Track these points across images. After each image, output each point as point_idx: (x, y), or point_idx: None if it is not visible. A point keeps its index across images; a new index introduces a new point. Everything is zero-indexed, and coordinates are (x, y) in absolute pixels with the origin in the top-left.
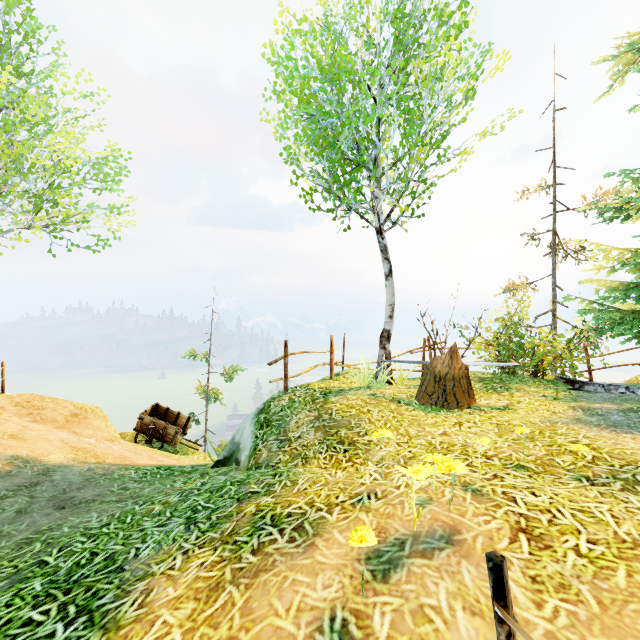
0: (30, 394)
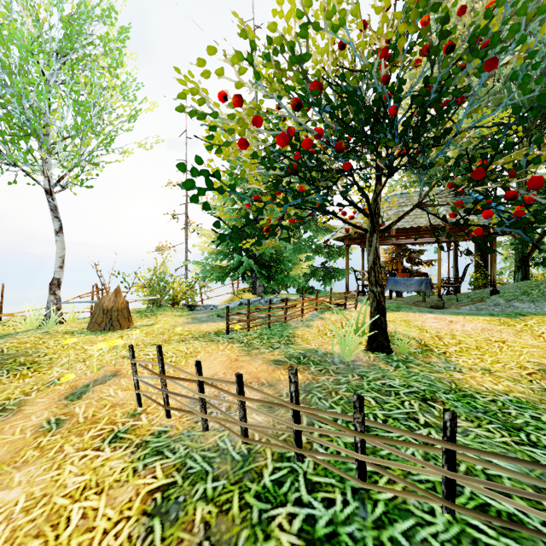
0: None
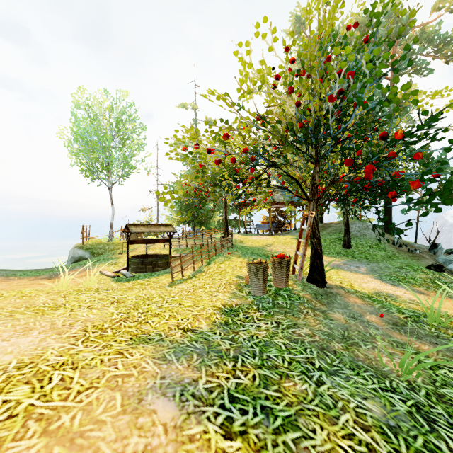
0: None
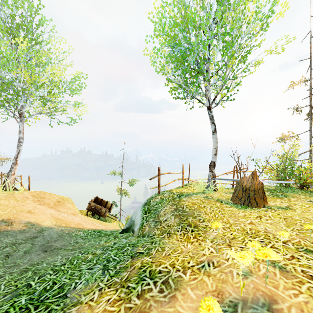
0: (39, 191)
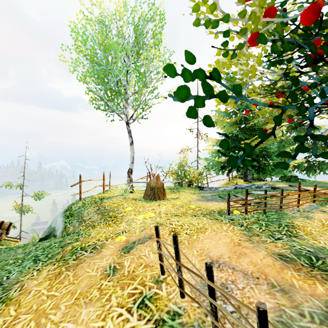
0: None
